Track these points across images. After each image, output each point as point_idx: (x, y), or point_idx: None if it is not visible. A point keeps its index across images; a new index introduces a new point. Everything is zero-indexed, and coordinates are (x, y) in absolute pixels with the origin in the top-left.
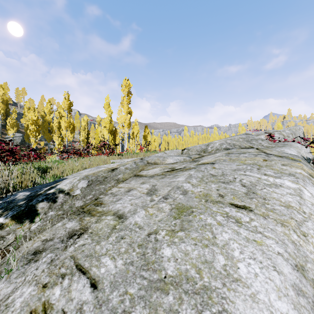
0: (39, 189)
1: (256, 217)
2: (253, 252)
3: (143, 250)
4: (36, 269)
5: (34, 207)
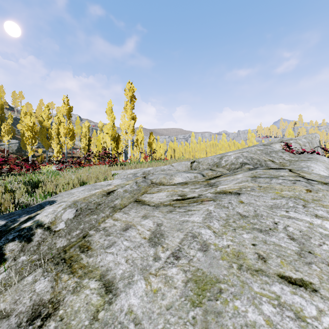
0: (18, 216)
1: (327, 306)
2: None
3: None
4: None
5: (1, 250)
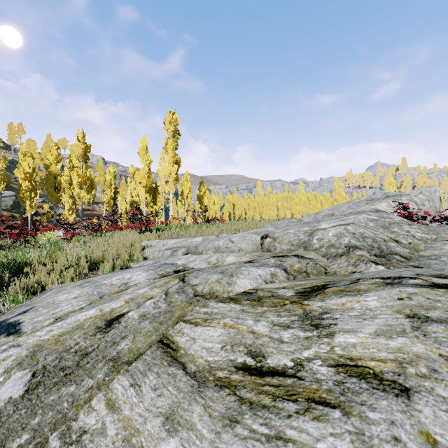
0: None
1: None
2: None
3: None
4: None
5: None
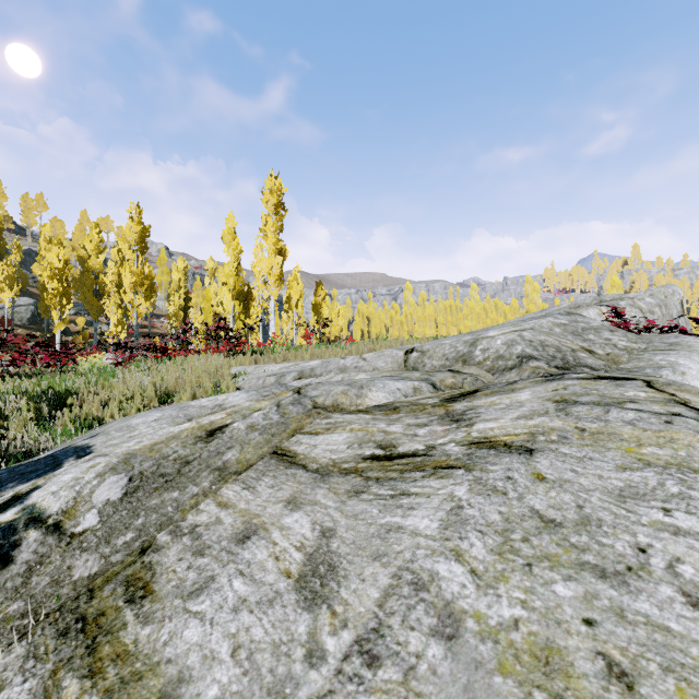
0: None
1: None
2: None
3: None
4: None
5: None
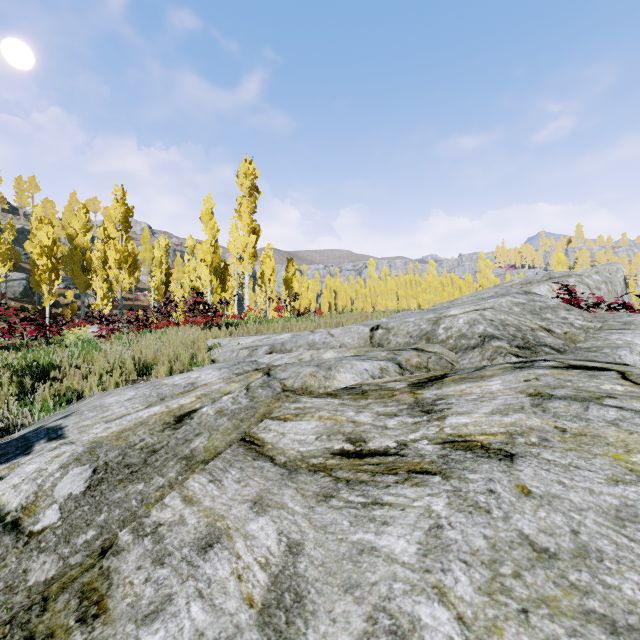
0: None
1: None
2: None
3: None
4: None
5: None
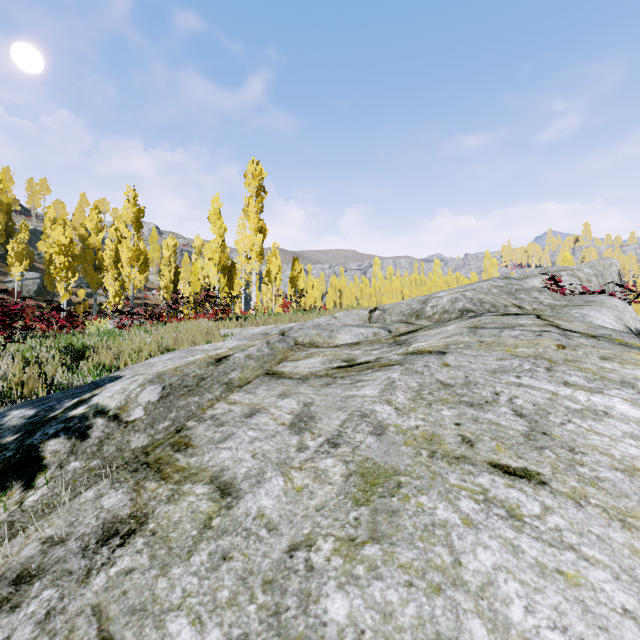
0: (58, 401)
1: (558, 502)
2: (560, 608)
3: (277, 600)
4: (6, 637)
5: (36, 451)
